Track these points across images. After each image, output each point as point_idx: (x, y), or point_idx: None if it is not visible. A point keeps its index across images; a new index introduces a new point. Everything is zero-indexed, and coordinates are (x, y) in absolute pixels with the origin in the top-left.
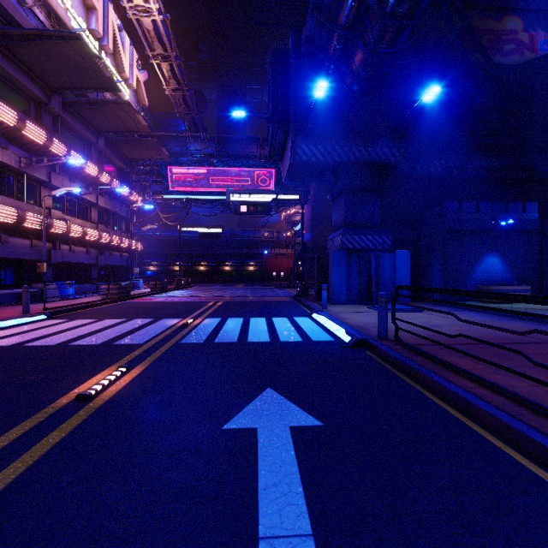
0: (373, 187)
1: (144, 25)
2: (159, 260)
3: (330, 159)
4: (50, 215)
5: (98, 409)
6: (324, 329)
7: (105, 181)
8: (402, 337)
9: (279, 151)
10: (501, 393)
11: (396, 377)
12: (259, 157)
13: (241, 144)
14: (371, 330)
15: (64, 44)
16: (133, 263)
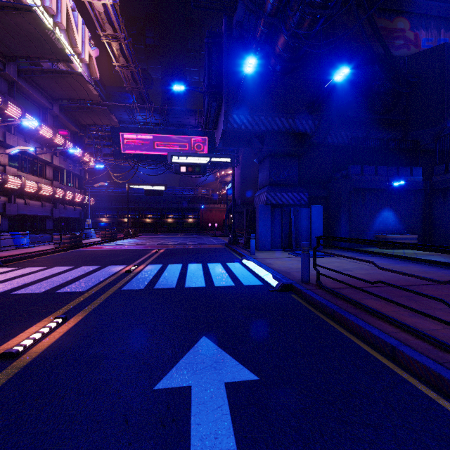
0: (293, 153)
1: (95, 7)
2: (111, 213)
3: (257, 128)
4: (5, 171)
5: (21, 370)
6: (253, 273)
7: (59, 142)
8: (321, 281)
9: (214, 120)
10: (422, 338)
11: (322, 320)
12: (197, 126)
13: (181, 115)
14: (294, 274)
15: (17, 15)
16: (85, 215)
